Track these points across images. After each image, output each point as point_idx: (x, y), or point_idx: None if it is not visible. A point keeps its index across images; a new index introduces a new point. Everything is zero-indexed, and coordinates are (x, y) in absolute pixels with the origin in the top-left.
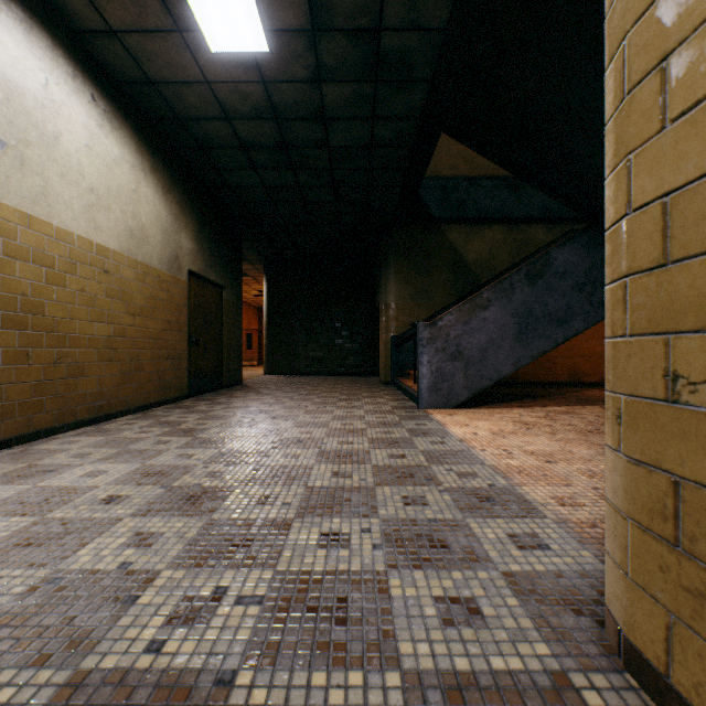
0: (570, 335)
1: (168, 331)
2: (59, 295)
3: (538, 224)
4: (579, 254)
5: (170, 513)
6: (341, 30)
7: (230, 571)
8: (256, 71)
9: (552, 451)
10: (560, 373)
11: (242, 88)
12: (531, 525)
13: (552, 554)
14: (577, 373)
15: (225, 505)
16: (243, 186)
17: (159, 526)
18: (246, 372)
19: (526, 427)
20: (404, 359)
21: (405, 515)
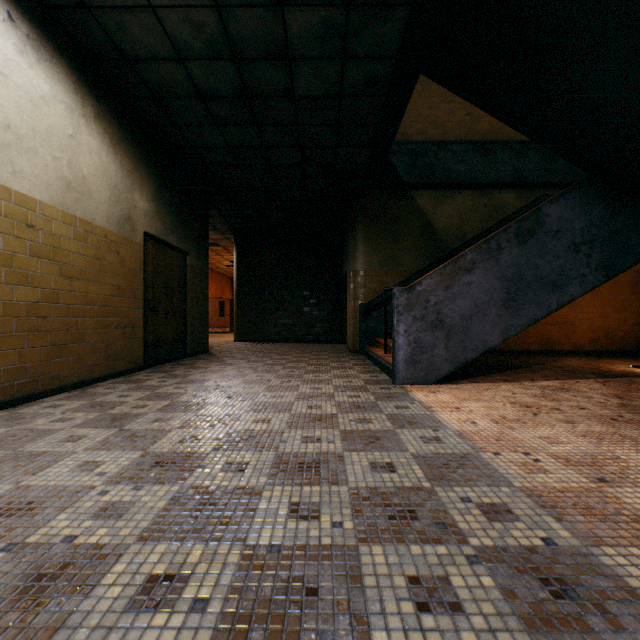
0: (565, 302)
1: (118, 297)
2: None
3: (509, 189)
4: (575, 210)
5: None
6: None
7: None
8: None
9: (591, 457)
10: (532, 341)
11: (192, 16)
12: None
13: None
14: (549, 341)
15: (83, 610)
16: (205, 146)
17: None
18: (217, 339)
19: (531, 411)
20: (372, 326)
21: None
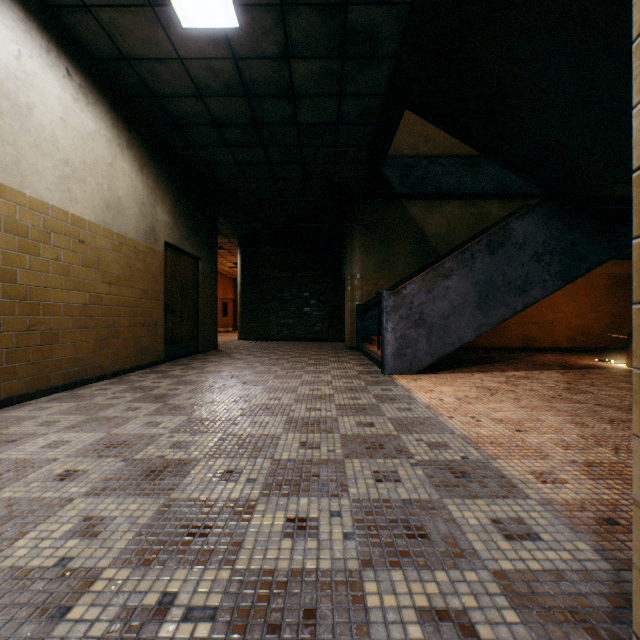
0: (529, 303)
1: (144, 299)
2: (32, 263)
3: (494, 199)
4: (537, 225)
5: (126, 492)
6: (309, 4)
7: (181, 571)
8: (227, 47)
9: (520, 419)
10: (514, 339)
11: (213, 65)
12: (514, 508)
13: (544, 546)
14: (530, 339)
15: (186, 482)
16: (217, 163)
17: (111, 509)
18: (222, 337)
19: (490, 392)
20: (368, 325)
21: (377, 495)
